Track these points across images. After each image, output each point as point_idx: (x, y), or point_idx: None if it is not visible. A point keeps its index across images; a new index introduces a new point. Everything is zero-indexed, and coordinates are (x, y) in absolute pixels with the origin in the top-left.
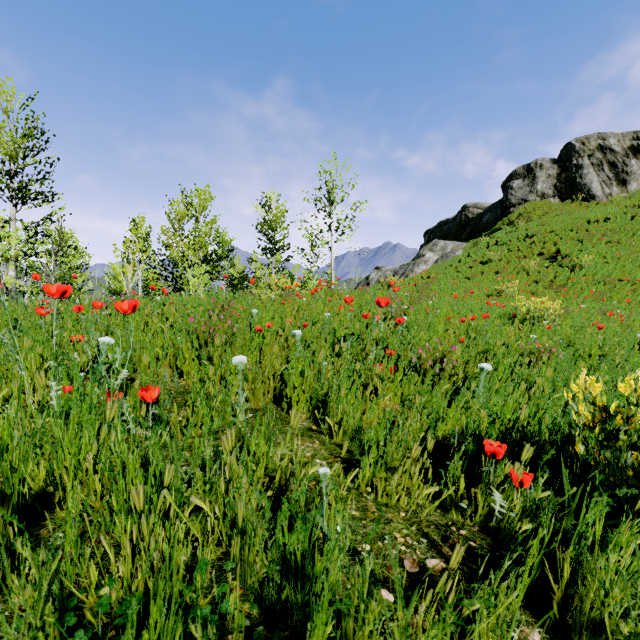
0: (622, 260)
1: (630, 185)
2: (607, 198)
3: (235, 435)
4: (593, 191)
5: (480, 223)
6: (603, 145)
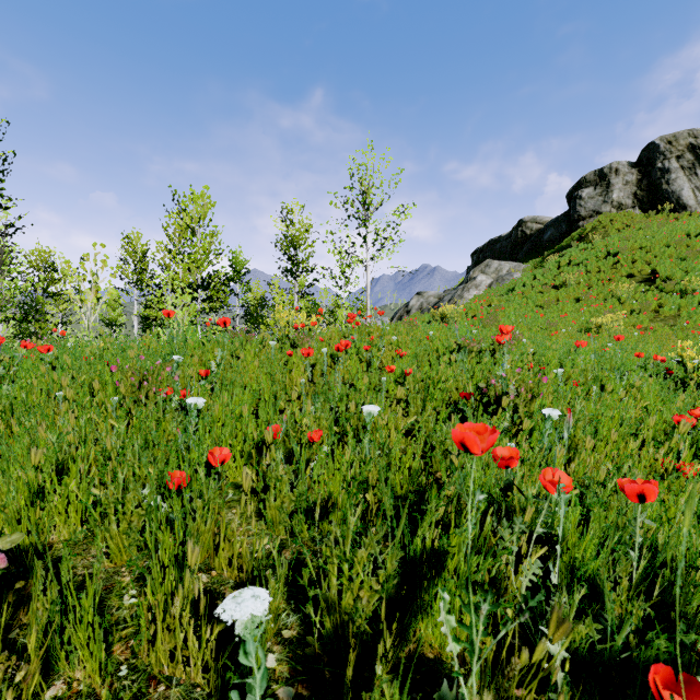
0: None
1: None
2: None
3: None
4: (684, 200)
5: (541, 240)
6: (695, 144)
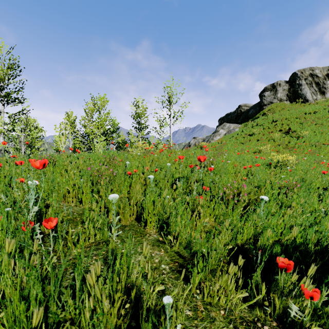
0: (324, 133)
1: (327, 94)
2: (314, 101)
3: (99, 267)
4: (307, 97)
5: (248, 114)
6: (312, 73)
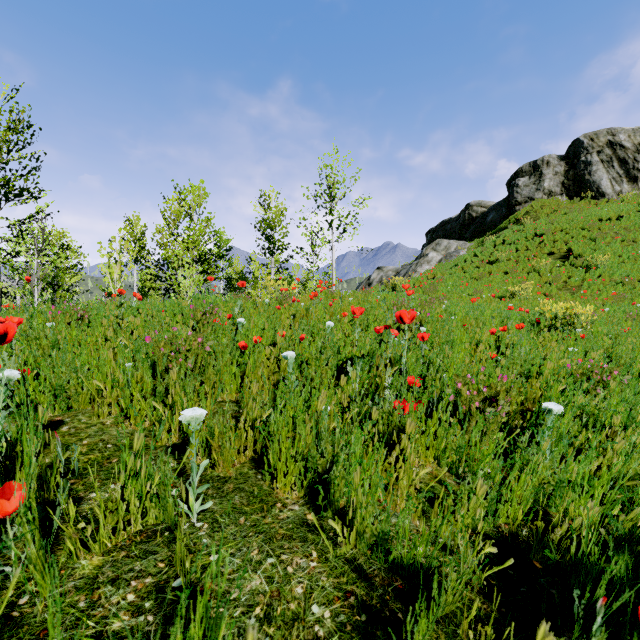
0: (639, 260)
1: None
2: (617, 196)
3: None
4: (603, 188)
5: (484, 222)
6: (613, 141)
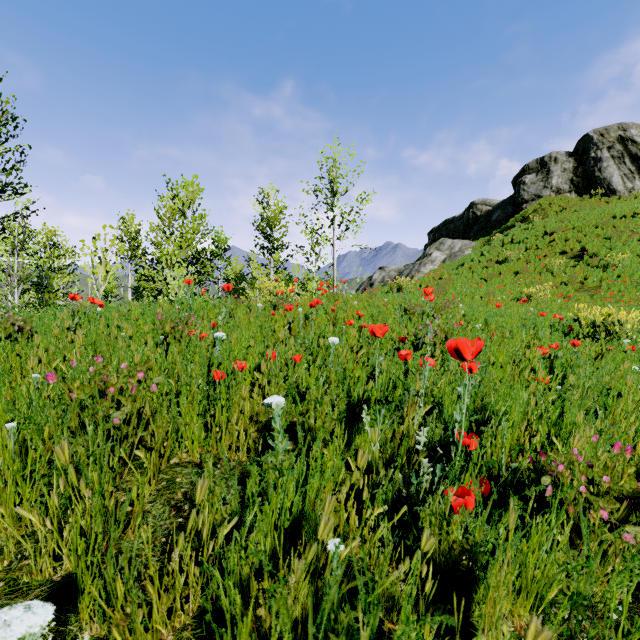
0: None
1: None
2: (629, 193)
3: None
4: (614, 185)
5: (489, 221)
6: (624, 136)
